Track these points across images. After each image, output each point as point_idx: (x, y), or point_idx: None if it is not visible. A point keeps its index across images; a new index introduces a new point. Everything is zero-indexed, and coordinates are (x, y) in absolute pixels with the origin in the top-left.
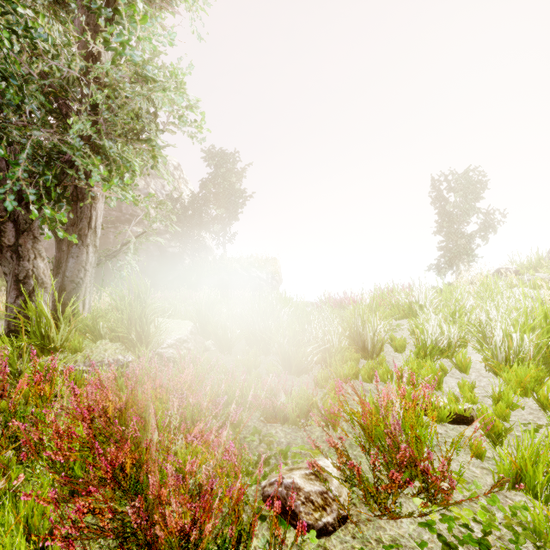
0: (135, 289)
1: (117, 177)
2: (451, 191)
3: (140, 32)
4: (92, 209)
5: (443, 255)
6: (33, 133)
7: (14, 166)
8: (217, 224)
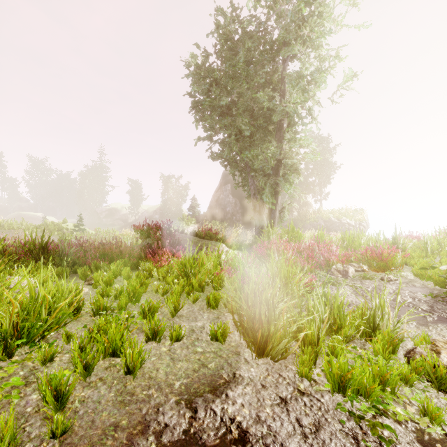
0: (292, 225)
1: (290, 187)
2: None
3: (301, 142)
4: (278, 197)
5: None
6: (271, 179)
7: (265, 189)
8: (315, 187)
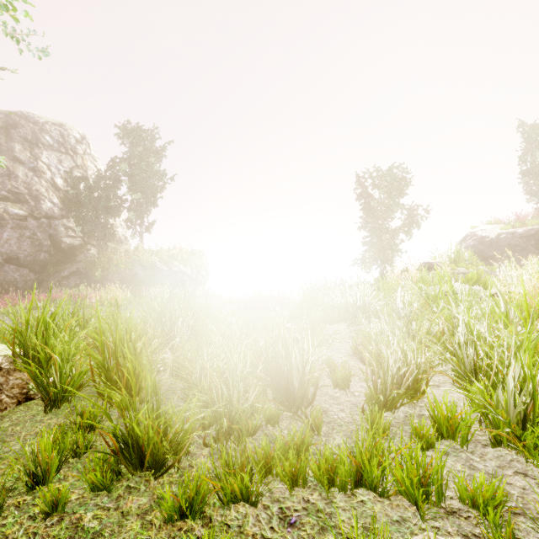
0: None
1: None
2: (376, 187)
3: None
4: None
5: (370, 250)
6: None
7: None
8: (133, 211)
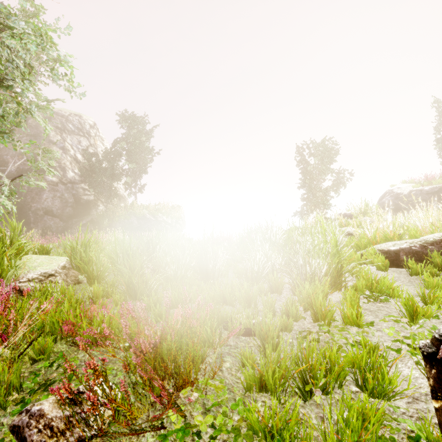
0: None
1: None
2: (312, 155)
3: None
4: None
5: (306, 204)
6: None
7: None
8: (129, 176)
